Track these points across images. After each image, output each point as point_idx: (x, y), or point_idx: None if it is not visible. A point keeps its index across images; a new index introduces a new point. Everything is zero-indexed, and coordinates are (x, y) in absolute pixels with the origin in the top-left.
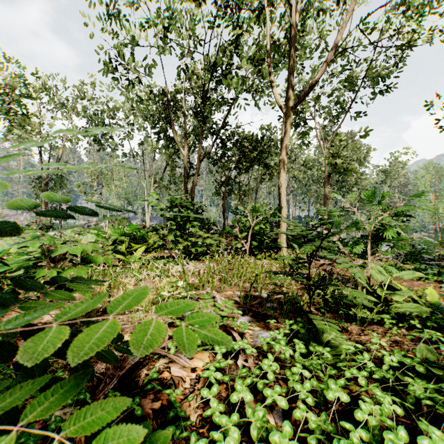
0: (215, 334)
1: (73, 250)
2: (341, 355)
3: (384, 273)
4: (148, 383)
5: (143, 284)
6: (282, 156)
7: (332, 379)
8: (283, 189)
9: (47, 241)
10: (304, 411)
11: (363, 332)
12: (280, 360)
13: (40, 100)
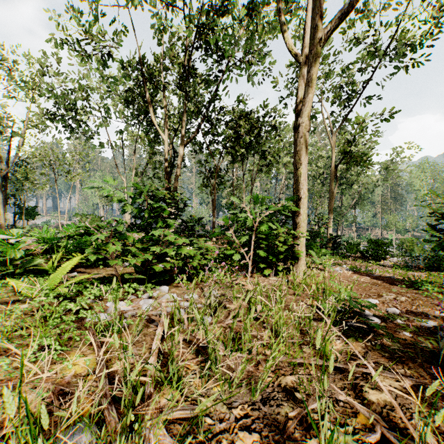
0: None
1: None
2: None
3: None
4: None
5: None
6: (302, 117)
7: None
8: (303, 169)
9: None
10: None
11: None
12: None
13: None
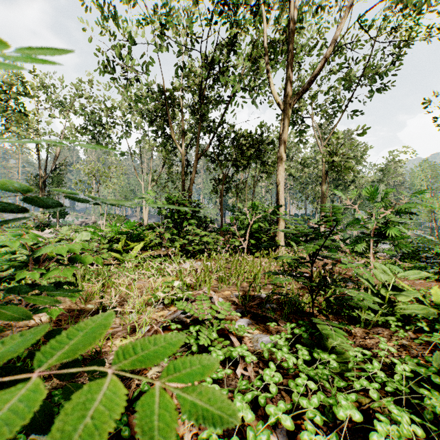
0: (209, 392)
1: (58, 249)
2: (349, 364)
3: (389, 273)
4: (139, 395)
5: (139, 283)
6: (280, 153)
7: (342, 394)
8: (281, 187)
9: (29, 240)
10: (313, 433)
11: (368, 335)
12: (282, 367)
13: (38, 98)
